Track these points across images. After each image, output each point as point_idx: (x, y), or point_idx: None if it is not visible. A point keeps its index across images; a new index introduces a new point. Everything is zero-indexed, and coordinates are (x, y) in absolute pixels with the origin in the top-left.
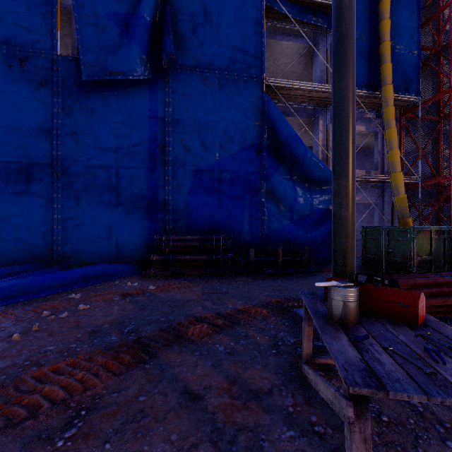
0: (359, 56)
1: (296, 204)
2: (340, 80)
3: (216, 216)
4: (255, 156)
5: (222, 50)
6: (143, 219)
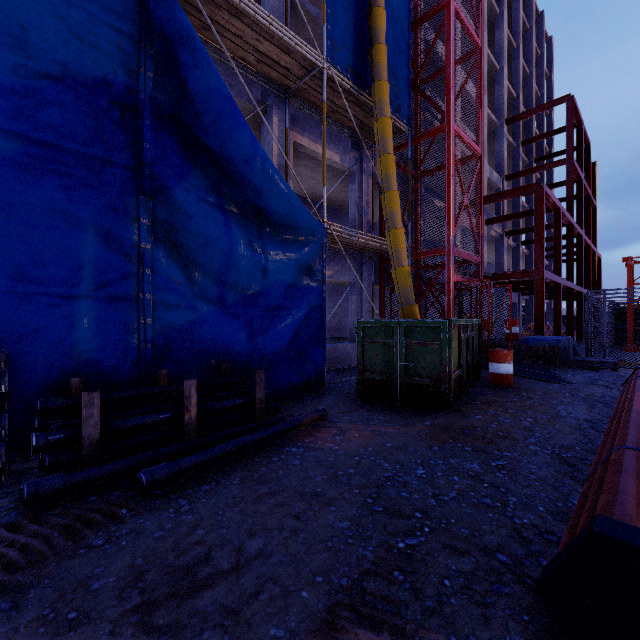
0: (343, 13)
1: (233, 267)
2: None
3: None
4: (117, 117)
5: None
6: None
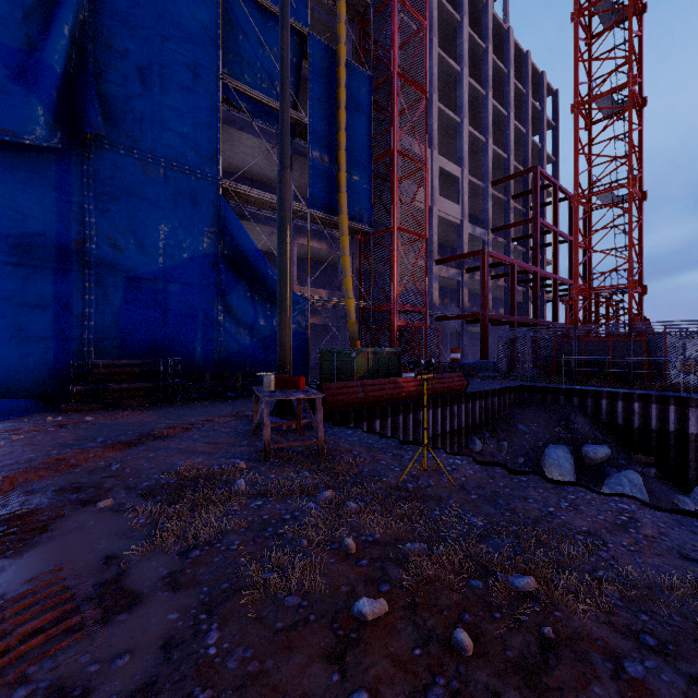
0: (320, 178)
1: (258, 324)
2: (281, 247)
3: (160, 336)
4: (210, 267)
5: (168, 135)
6: (46, 338)
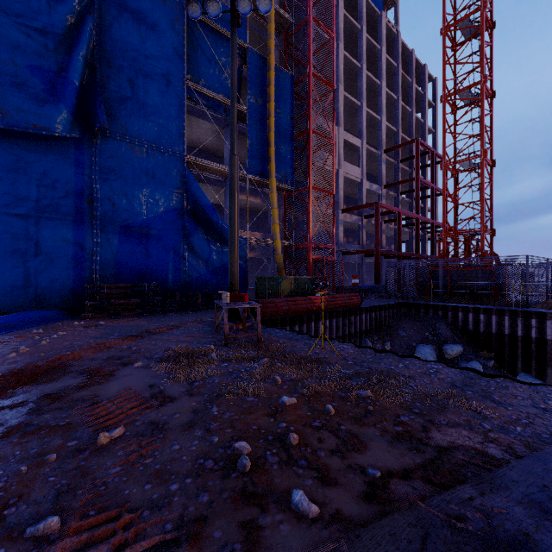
0: (256, 152)
1: (211, 258)
2: (232, 208)
3: (143, 267)
4: (178, 218)
5: (149, 125)
6: (68, 268)
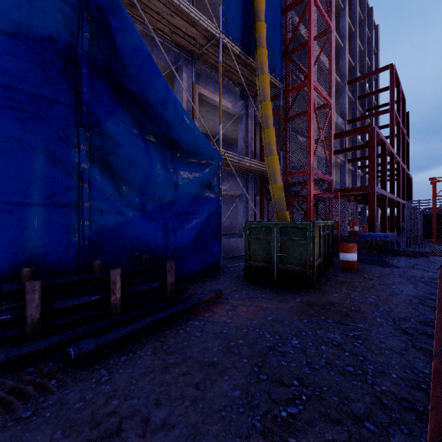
0: None
1: (152, 182)
2: None
3: None
4: (61, 67)
5: None
6: None
